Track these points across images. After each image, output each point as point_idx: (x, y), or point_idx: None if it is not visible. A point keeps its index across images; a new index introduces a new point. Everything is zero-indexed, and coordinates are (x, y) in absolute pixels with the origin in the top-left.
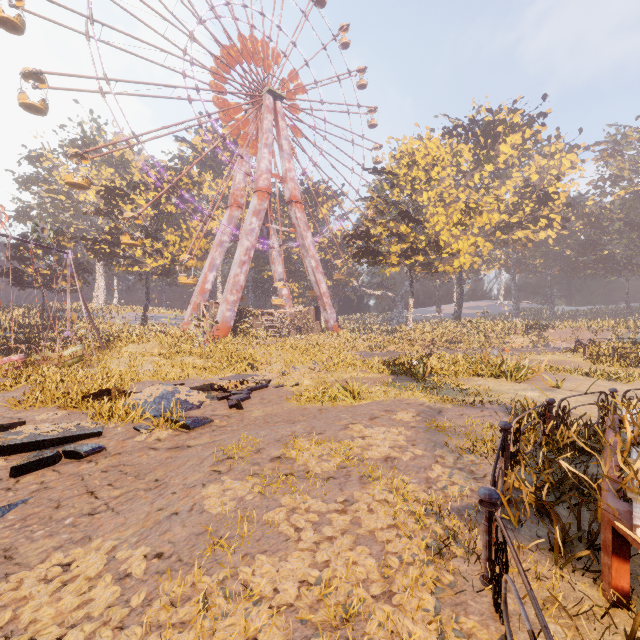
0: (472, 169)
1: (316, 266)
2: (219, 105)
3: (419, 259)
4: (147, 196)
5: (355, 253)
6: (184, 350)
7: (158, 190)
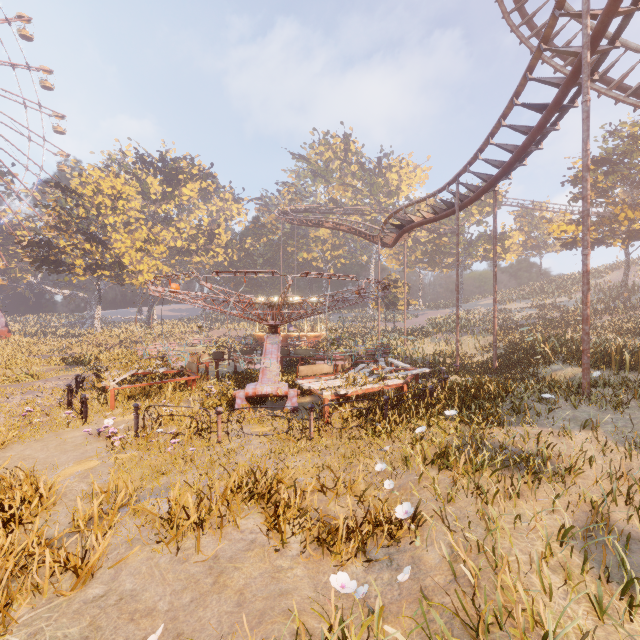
0: (161, 199)
1: None
2: None
3: (106, 273)
4: None
5: (33, 261)
6: None
7: None
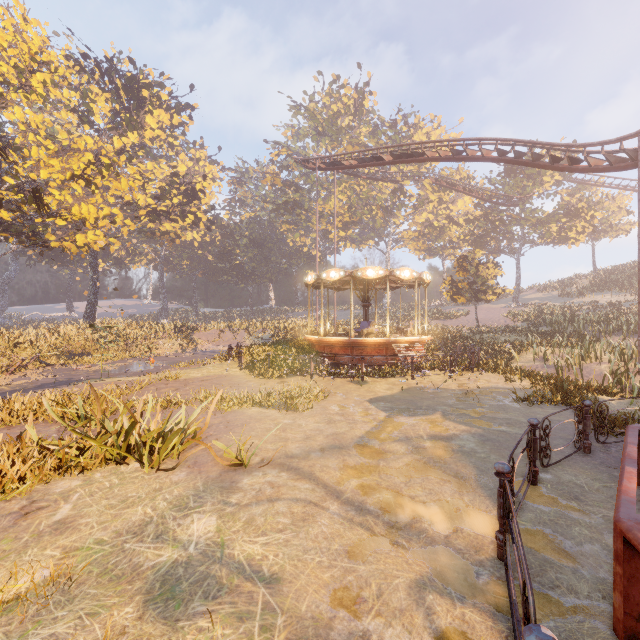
0: (111, 128)
1: None
2: None
3: (4, 216)
4: None
5: None
6: None
7: None
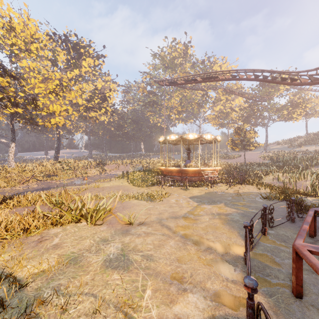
0: (66, 67)
1: None
2: None
3: (19, 111)
4: None
5: None
6: None
7: None
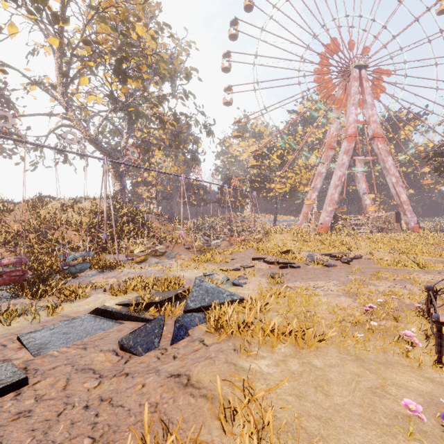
0: None
1: (396, 181)
2: (319, 89)
3: None
4: (277, 153)
5: (435, 169)
6: (306, 238)
7: (282, 148)
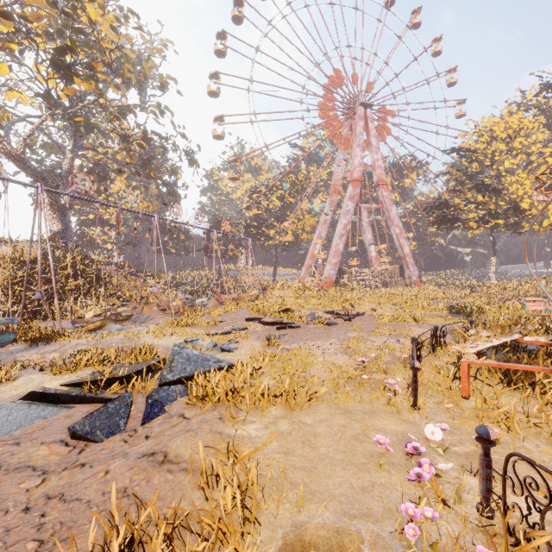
0: None
1: (400, 233)
2: (324, 124)
3: (499, 222)
4: (277, 194)
5: (434, 222)
6: (308, 295)
7: (283, 189)
